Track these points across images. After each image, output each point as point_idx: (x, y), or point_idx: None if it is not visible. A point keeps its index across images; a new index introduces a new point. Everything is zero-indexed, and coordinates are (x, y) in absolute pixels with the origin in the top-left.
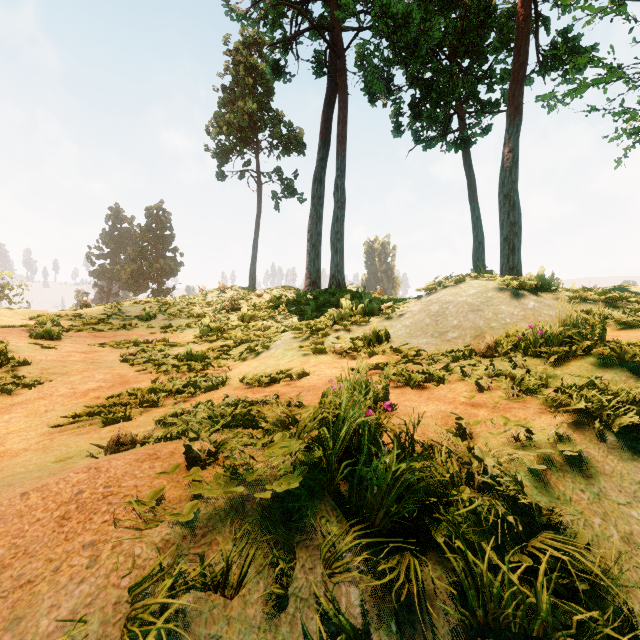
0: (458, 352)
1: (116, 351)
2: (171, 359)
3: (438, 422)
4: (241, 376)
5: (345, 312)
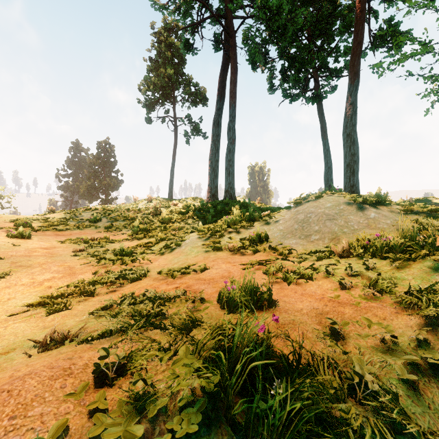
0: (321, 253)
1: (70, 247)
2: (109, 253)
3: (313, 320)
4: (159, 268)
5: (236, 219)
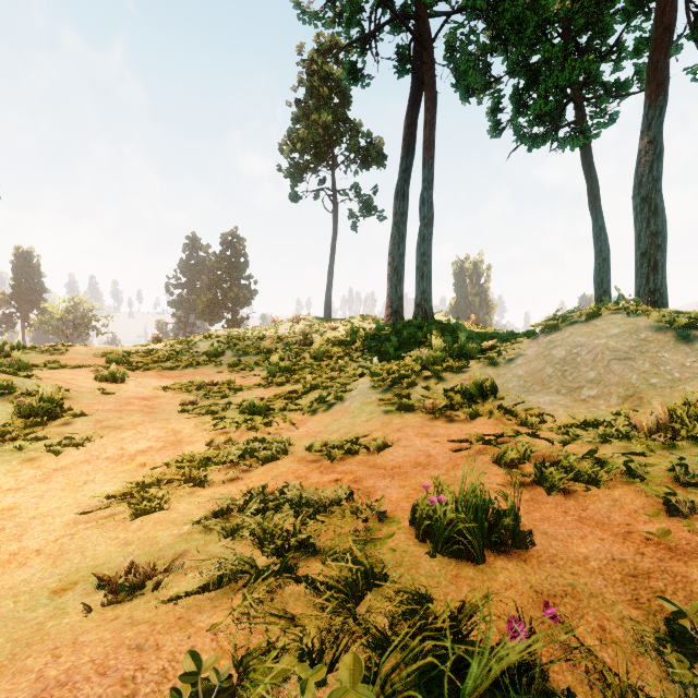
0: (608, 427)
1: (178, 396)
2: (232, 410)
3: (620, 593)
4: (308, 438)
5: (436, 355)
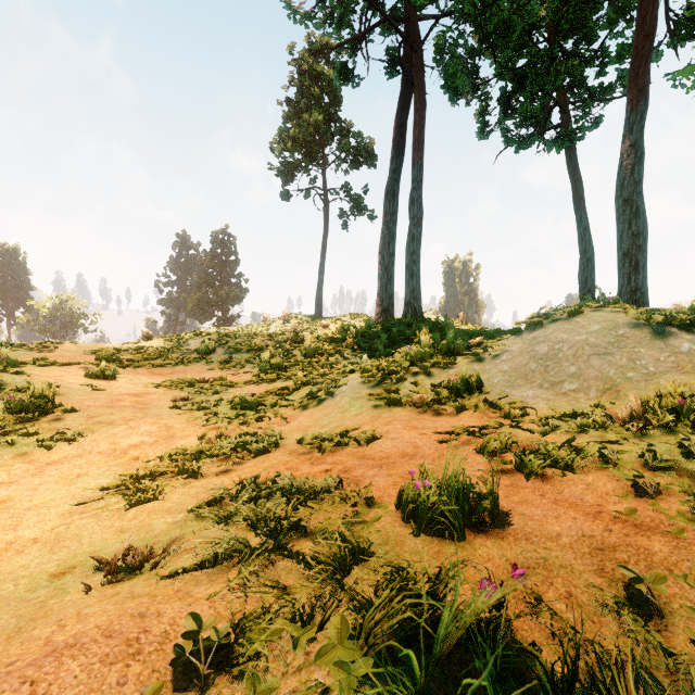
0: (586, 418)
1: (169, 393)
2: (224, 405)
3: (587, 564)
4: (299, 432)
5: (424, 351)
